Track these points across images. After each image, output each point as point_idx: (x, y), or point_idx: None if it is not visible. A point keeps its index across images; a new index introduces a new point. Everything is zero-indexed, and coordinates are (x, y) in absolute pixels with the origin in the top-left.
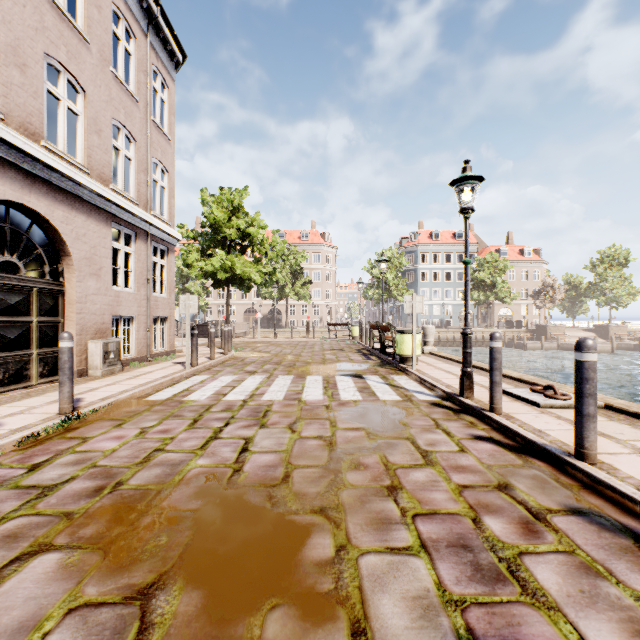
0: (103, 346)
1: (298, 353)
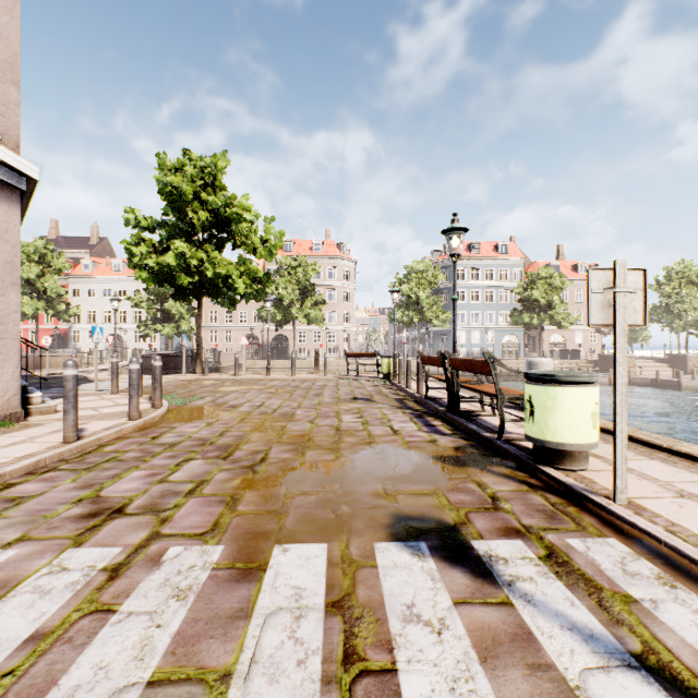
0: None
1: (290, 410)
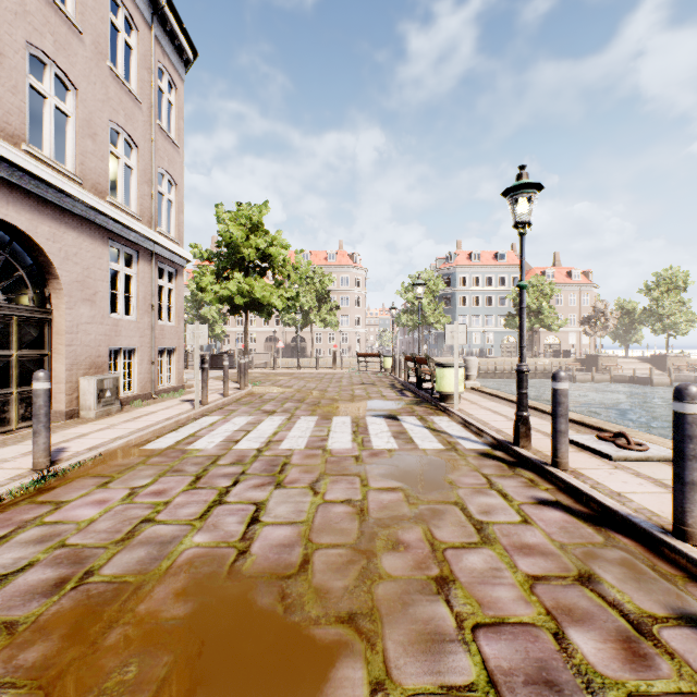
0: (97, 383)
1: (324, 388)
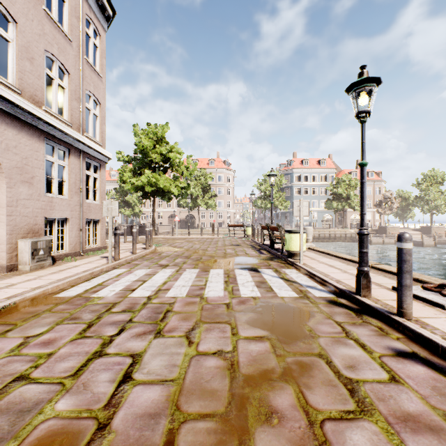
0: (32, 244)
1: (205, 248)
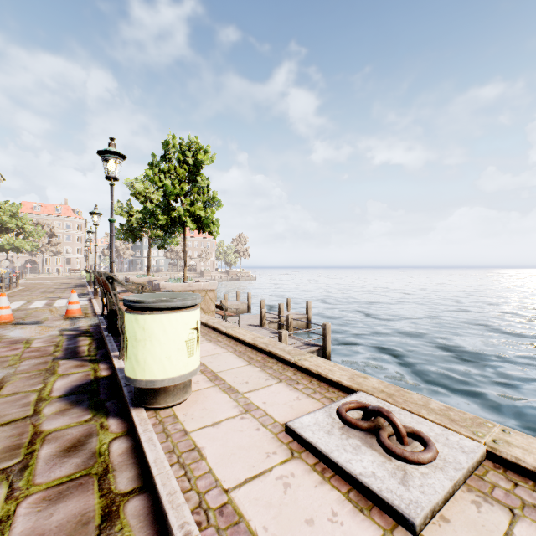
0: None
1: (53, 279)
